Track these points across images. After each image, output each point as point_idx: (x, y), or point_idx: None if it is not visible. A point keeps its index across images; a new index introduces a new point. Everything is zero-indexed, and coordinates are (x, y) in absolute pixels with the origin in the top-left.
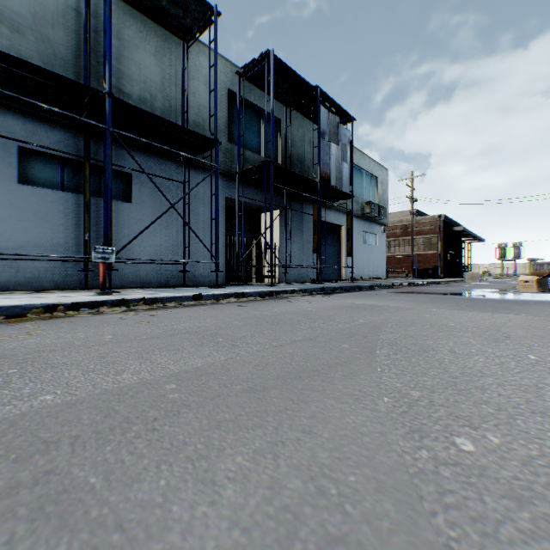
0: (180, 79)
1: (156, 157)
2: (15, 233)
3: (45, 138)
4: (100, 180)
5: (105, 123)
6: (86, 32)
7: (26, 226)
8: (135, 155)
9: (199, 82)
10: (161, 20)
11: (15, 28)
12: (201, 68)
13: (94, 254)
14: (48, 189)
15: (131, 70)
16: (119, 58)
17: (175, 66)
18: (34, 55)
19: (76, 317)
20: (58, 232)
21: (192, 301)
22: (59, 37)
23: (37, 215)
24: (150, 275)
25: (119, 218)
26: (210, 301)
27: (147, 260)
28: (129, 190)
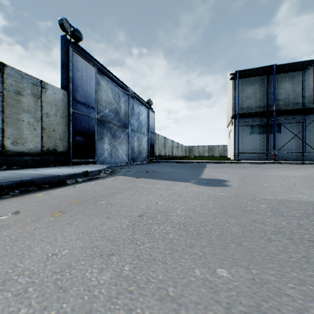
0: (300, 82)
1: (290, 115)
2: (248, 146)
3: (255, 121)
4: (269, 128)
5: (273, 117)
6: (266, 90)
7: (251, 145)
8: (281, 117)
9: (311, 78)
10: (291, 71)
11: (249, 98)
12: (312, 72)
13: (271, 152)
14: (256, 134)
15: (280, 91)
16: (275, 89)
17: (298, 79)
18: (253, 102)
19: (270, 164)
20: (258, 145)
21: (300, 164)
22: (258, 94)
23: (253, 141)
24: (287, 157)
25: (276, 139)
26: (307, 164)
27: (286, 152)
28: (279, 129)
